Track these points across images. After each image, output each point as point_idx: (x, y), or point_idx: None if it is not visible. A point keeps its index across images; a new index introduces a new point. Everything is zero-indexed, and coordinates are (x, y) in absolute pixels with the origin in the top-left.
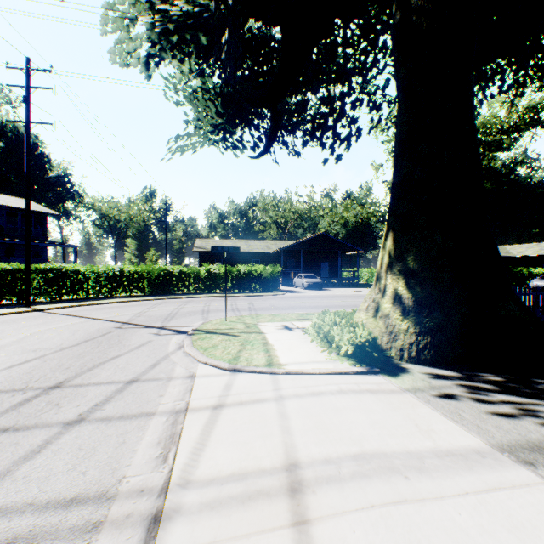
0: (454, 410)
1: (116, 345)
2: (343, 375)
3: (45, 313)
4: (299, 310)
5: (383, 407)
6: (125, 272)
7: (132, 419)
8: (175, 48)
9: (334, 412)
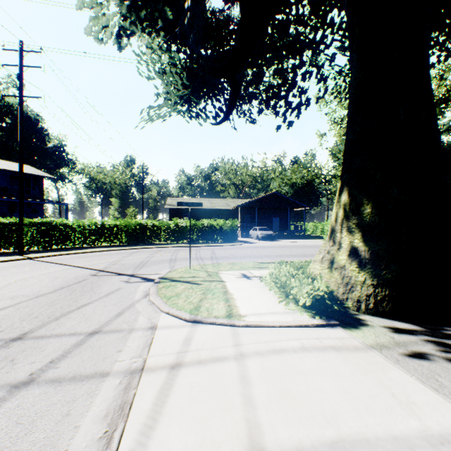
0: (429, 374)
1: (87, 292)
2: (303, 328)
3: (34, 261)
4: (255, 259)
5: (351, 369)
6: (106, 225)
7: (83, 381)
8: (145, 27)
9: (299, 376)
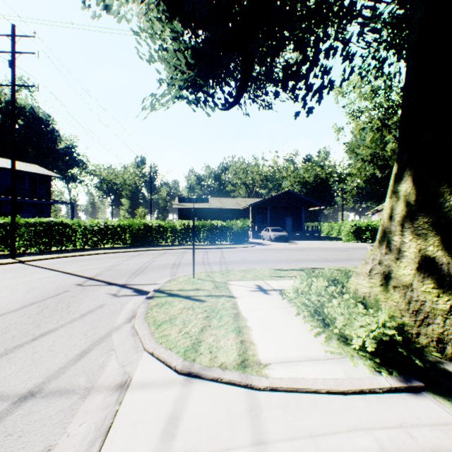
0: None
1: (59, 311)
2: (367, 395)
3: (24, 265)
4: (270, 264)
5: None
6: (108, 226)
7: None
8: None
9: None
